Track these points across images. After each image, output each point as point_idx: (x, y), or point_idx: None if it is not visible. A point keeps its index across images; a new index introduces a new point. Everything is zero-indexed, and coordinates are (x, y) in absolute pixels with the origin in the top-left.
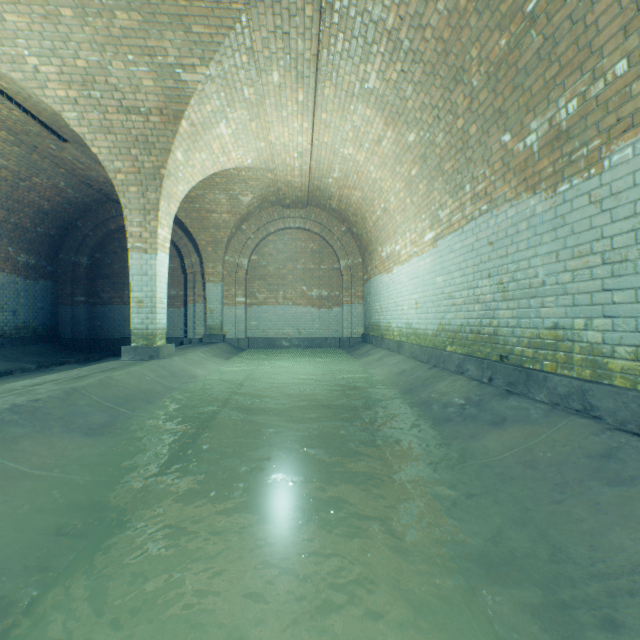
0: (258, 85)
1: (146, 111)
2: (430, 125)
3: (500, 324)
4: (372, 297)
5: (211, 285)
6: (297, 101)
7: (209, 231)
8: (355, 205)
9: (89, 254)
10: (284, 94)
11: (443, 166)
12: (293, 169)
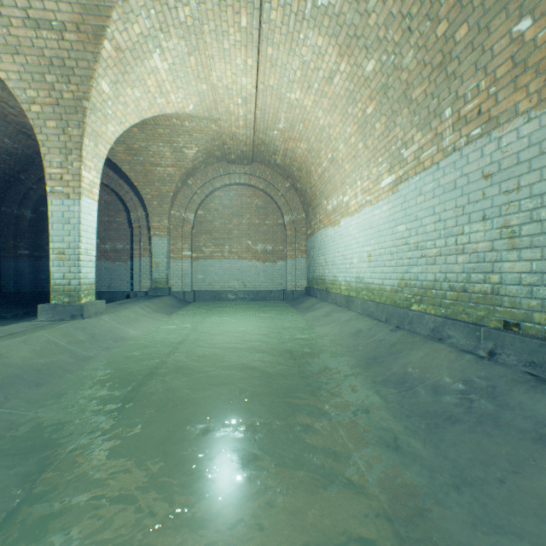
0: (194, 4)
1: (59, 26)
2: (397, 43)
3: (505, 280)
4: (316, 251)
5: (157, 239)
6: (240, 27)
7: (154, 185)
8: (300, 159)
9: (33, 207)
10: (225, 16)
11: (411, 94)
12: (237, 119)
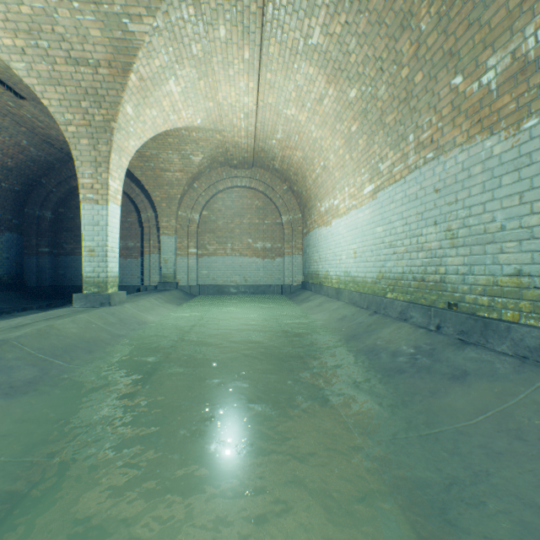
0: (205, 41)
1: (94, 63)
2: (372, 78)
3: (448, 271)
4: (311, 248)
5: (165, 237)
6: (243, 59)
7: (163, 188)
8: (296, 165)
9: (53, 209)
10: (231, 51)
11: (384, 119)
12: (240, 130)
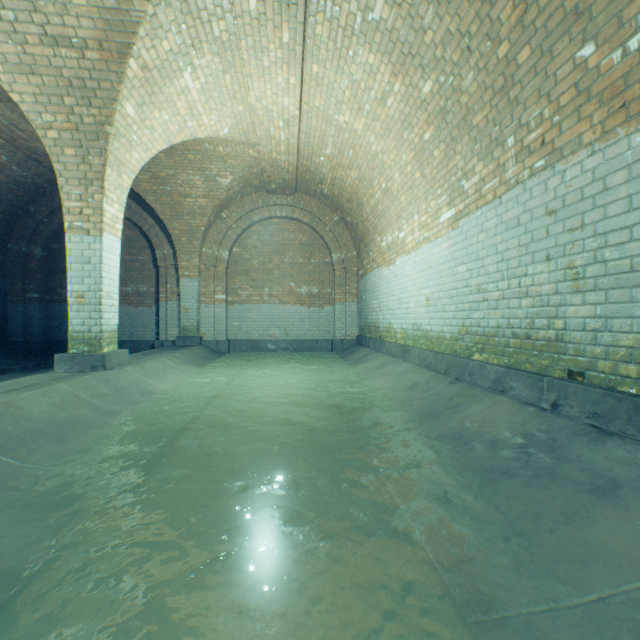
0: (231, 17)
1: (80, 43)
2: (456, 63)
3: (569, 326)
4: (369, 294)
5: (186, 280)
6: (281, 43)
7: (183, 218)
8: (350, 189)
9: (44, 244)
10: (264, 31)
11: (471, 119)
12: (278, 143)
